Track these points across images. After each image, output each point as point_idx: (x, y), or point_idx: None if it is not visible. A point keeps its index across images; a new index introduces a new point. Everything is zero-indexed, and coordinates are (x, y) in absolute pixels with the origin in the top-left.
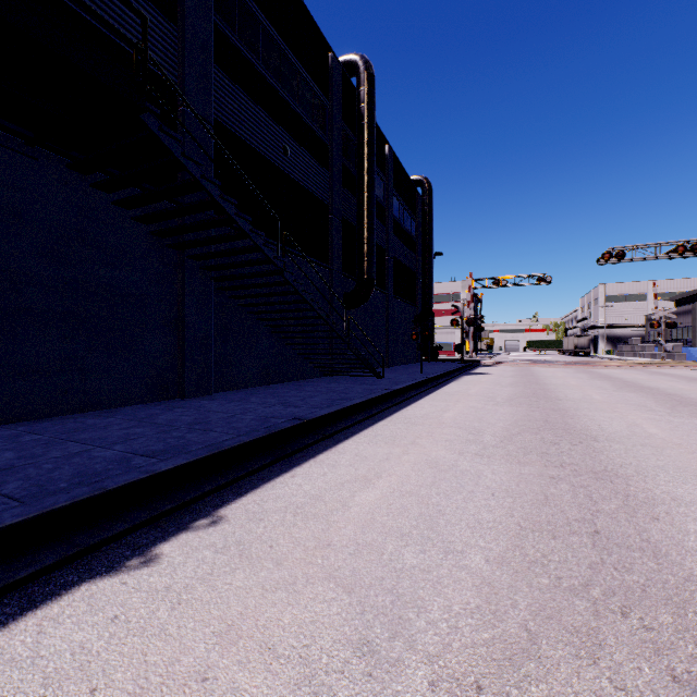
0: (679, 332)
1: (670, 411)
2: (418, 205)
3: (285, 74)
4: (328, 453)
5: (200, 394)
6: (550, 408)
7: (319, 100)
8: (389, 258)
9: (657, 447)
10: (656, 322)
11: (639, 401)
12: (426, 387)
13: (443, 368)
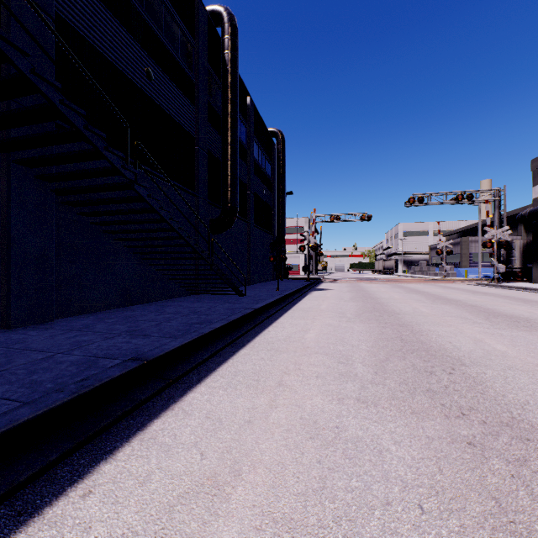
0: (451, 258)
1: (490, 322)
2: (274, 152)
3: (149, 0)
4: (167, 416)
5: (35, 322)
6: (397, 324)
7: (186, 38)
8: (250, 193)
9: (525, 370)
10: (440, 250)
11: (458, 313)
12: (283, 303)
13: (295, 285)
